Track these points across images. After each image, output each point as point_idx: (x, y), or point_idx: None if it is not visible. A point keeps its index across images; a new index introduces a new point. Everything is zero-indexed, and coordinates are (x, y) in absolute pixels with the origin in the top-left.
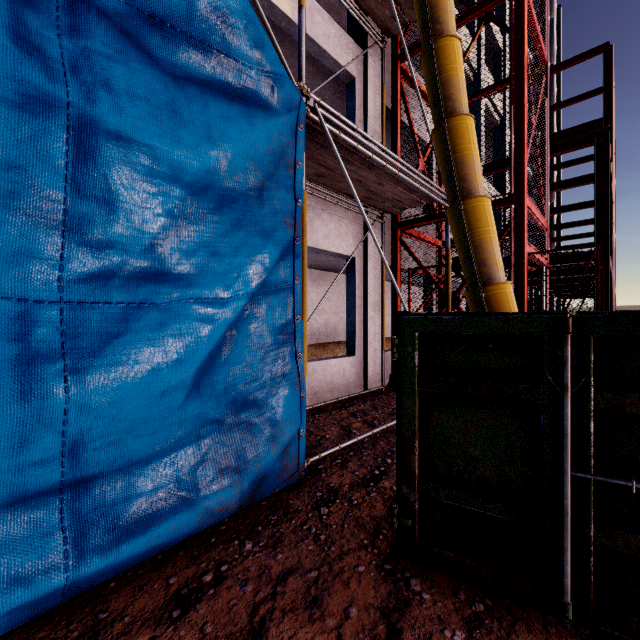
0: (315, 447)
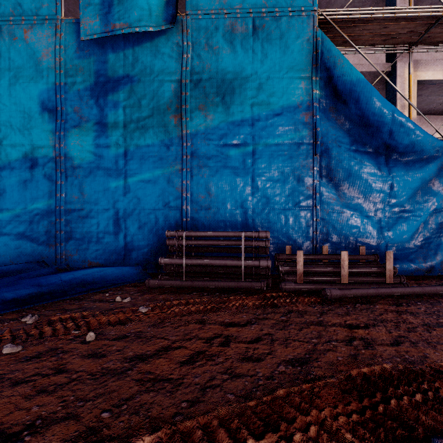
0: None
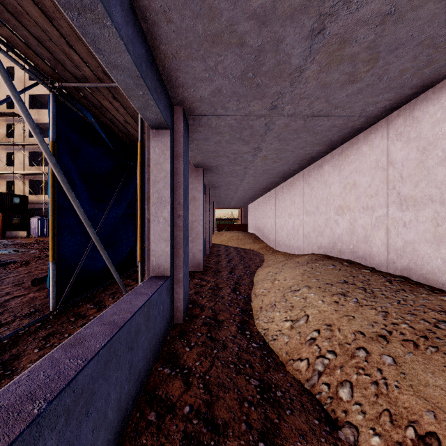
0: (49, 334)
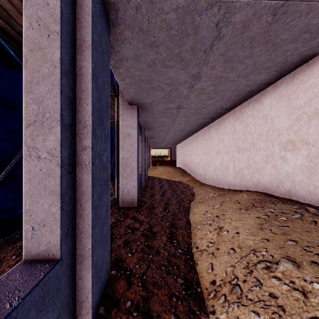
0: None
